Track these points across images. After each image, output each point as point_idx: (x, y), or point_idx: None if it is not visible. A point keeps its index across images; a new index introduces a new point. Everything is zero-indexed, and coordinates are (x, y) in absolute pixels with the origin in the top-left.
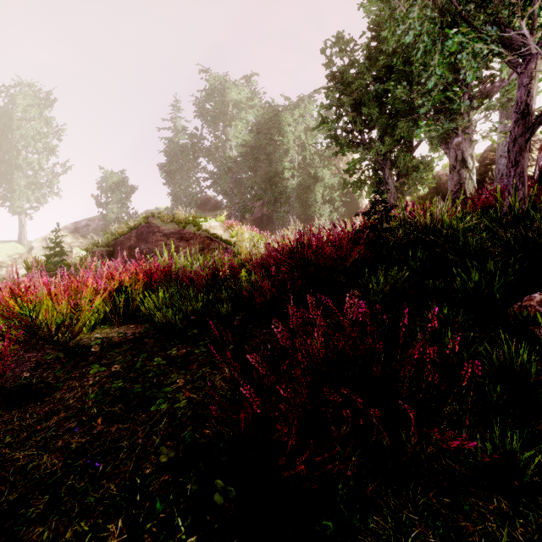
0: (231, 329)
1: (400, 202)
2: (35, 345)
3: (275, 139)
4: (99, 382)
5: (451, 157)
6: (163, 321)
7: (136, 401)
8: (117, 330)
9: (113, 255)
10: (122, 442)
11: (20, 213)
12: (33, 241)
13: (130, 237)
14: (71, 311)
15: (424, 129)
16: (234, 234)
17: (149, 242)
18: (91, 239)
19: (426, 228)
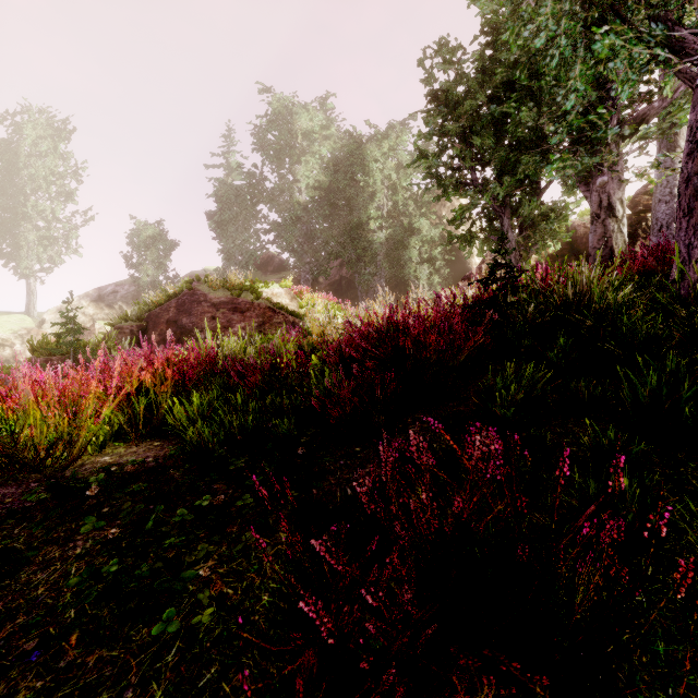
0: (294, 457)
1: (523, 263)
2: (17, 473)
3: (358, 179)
4: (88, 554)
5: (594, 202)
6: (197, 443)
7: (136, 601)
8: (135, 450)
9: (147, 331)
10: (100, 694)
11: (29, 277)
12: (45, 313)
13: (169, 308)
14: (70, 424)
15: (557, 166)
16: (303, 303)
17: (193, 315)
18: (120, 309)
19: (568, 302)
